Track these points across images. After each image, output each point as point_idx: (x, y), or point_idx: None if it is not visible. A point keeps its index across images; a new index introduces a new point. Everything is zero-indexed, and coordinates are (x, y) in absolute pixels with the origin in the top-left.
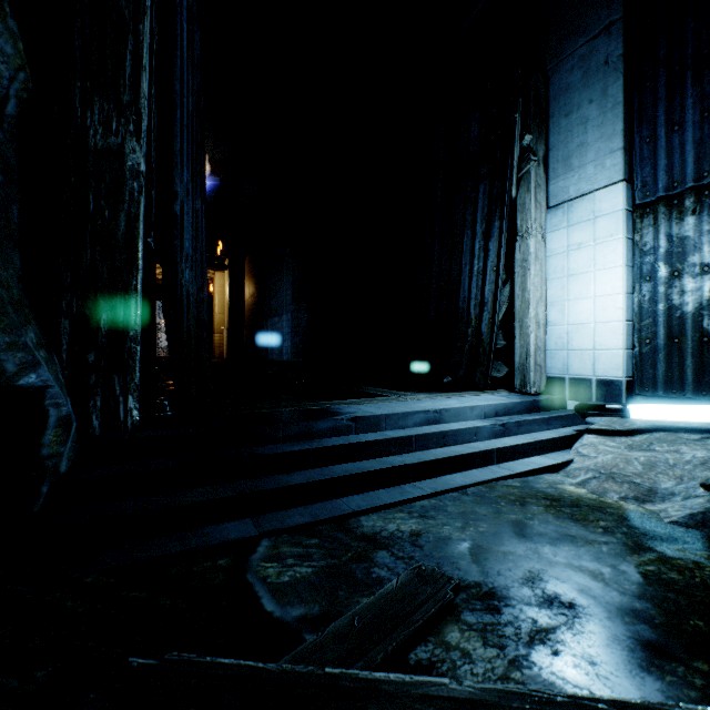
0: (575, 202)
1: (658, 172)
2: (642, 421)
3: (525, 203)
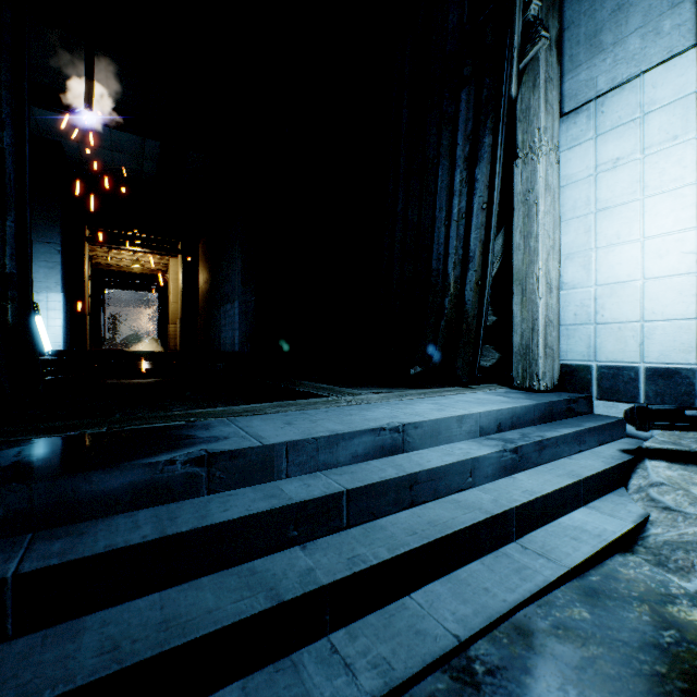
0: (608, 97)
1: None
2: None
3: (530, 106)
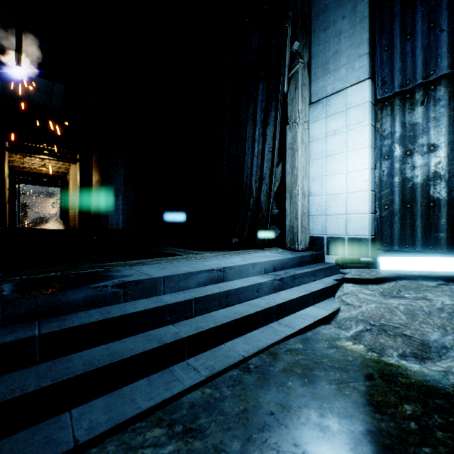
0: (331, 97)
1: (394, 73)
2: (385, 270)
3: (294, 98)
